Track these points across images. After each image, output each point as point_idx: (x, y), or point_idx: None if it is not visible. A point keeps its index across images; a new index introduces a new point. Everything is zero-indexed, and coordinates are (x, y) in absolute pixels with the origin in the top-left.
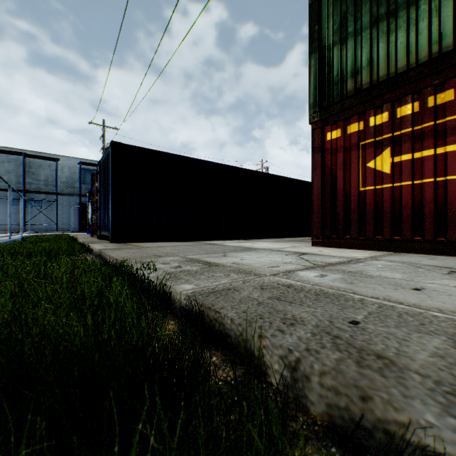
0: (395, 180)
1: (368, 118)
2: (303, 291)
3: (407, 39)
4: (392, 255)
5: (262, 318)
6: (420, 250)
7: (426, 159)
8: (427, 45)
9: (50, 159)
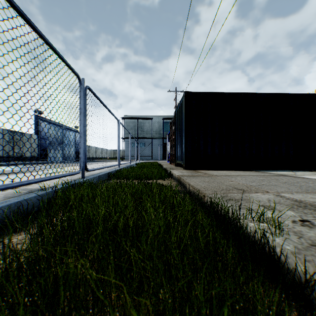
0: None
1: None
2: None
3: None
4: None
5: None
6: None
7: None
8: None
9: (148, 119)
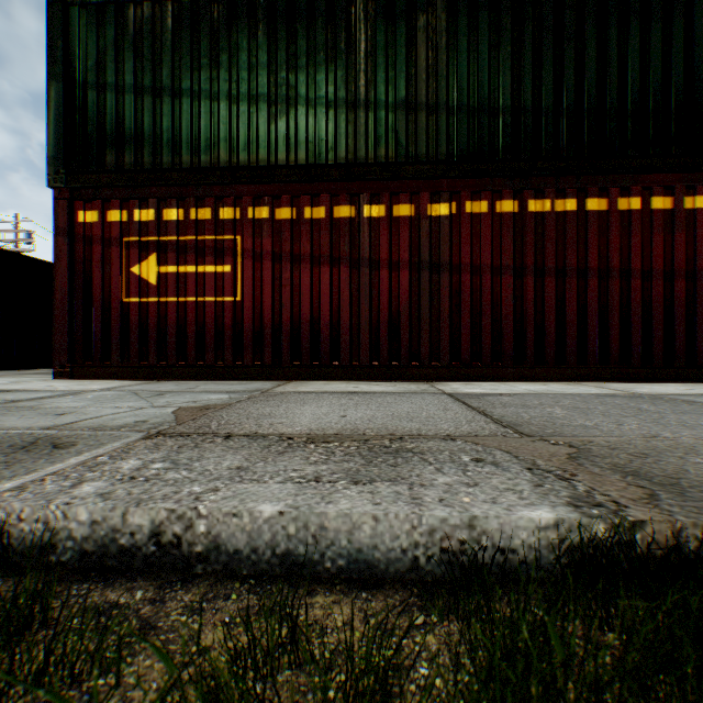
0: (163, 294)
1: (133, 209)
2: None
3: (173, 133)
4: (147, 384)
5: None
6: (185, 376)
7: (190, 275)
8: (190, 151)
9: None
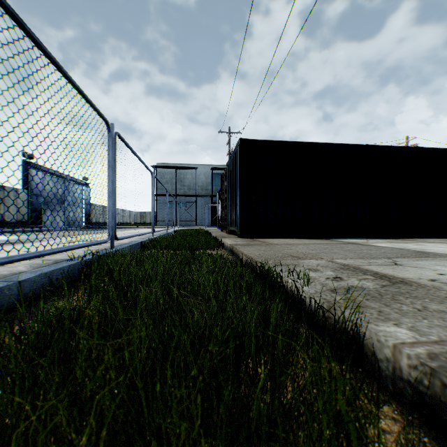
0: None
1: None
2: None
3: None
4: None
5: None
6: None
7: None
8: None
9: (191, 169)
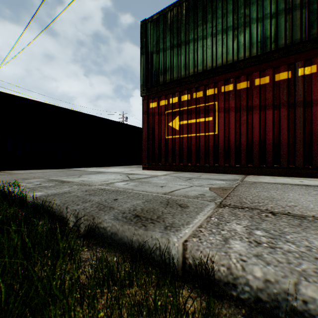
0: (181, 134)
1: (169, 98)
2: (107, 191)
3: (185, 61)
4: (177, 173)
5: (73, 202)
6: (190, 170)
7: (193, 124)
8: (193, 66)
9: None
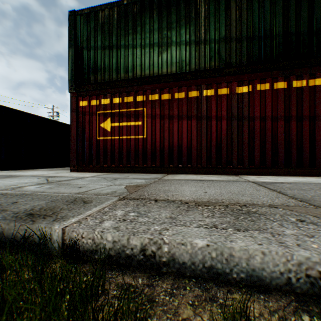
0: (113, 135)
1: (101, 99)
2: (9, 195)
3: (117, 65)
4: (107, 174)
5: None
6: (122, 171)
7: (124, 127)
8: (124, 71)
9: None
